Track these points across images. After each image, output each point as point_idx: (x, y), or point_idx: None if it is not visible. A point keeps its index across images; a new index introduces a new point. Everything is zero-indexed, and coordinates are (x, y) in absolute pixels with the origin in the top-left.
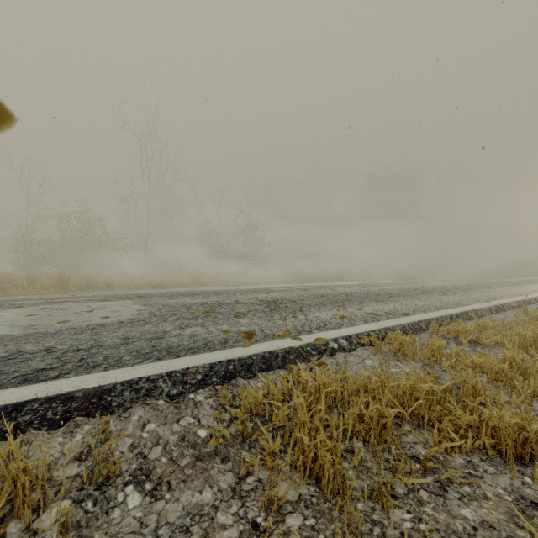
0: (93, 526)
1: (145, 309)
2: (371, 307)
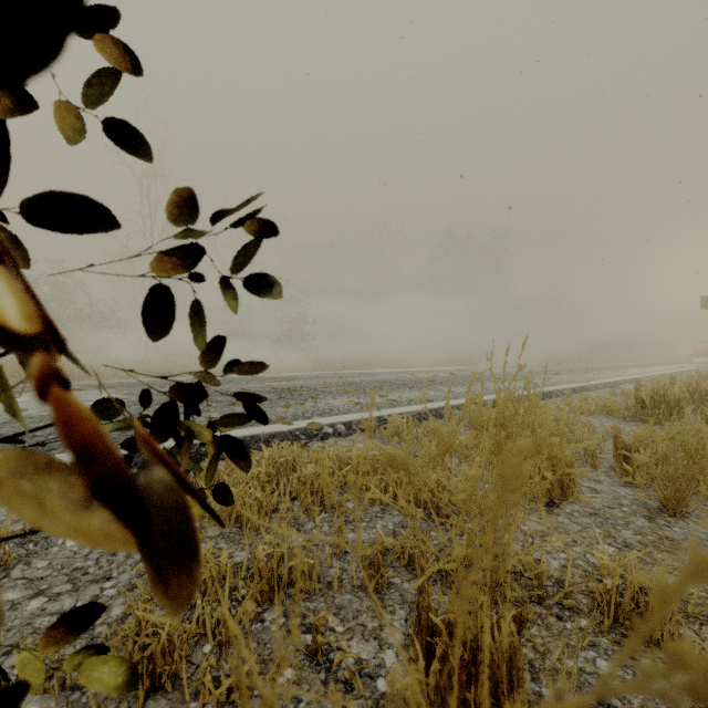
0: (33, 556)
1: (127, 398)
2: (400, 394)
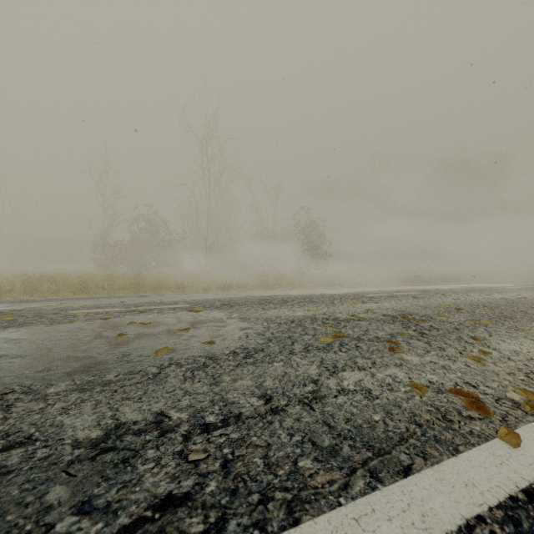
0: None
1: (249, 327)
2: None
